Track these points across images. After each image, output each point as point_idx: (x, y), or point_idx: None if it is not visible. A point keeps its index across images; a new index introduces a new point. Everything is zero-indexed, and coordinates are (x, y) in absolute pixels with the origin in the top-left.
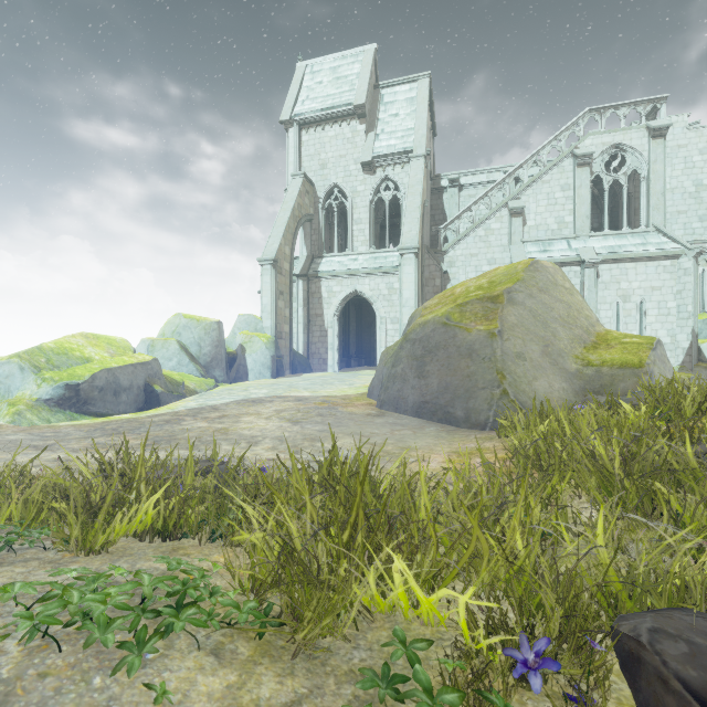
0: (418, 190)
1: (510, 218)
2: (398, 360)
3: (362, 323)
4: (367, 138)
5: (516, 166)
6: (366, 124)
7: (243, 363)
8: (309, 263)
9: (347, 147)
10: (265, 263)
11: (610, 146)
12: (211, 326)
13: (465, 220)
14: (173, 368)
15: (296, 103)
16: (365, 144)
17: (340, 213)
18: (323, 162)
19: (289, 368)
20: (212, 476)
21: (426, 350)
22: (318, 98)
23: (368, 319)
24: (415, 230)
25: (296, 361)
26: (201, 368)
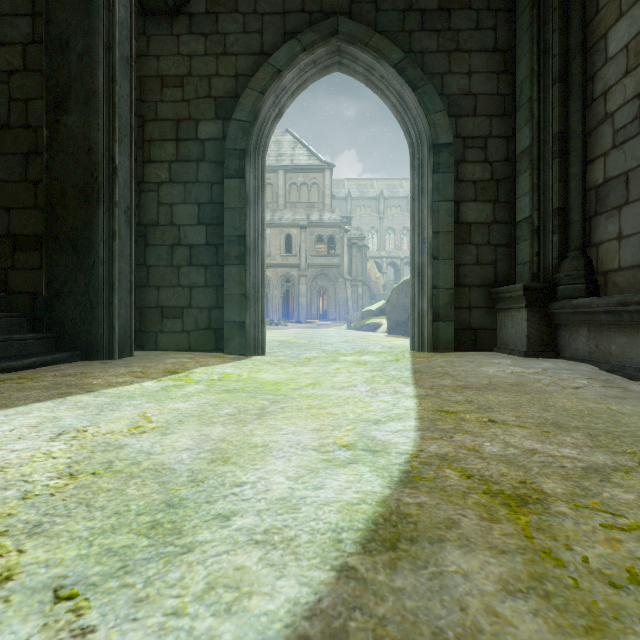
0: None
1: None
2: None
3: None
4: None
5: None
6: None
7: None
8: None
9: None
10: None
11: None
12: None
13: None
14: None
15: None
16: None
17: None
18: None
19: None
20: (268, 321)
21: None
22: None
23: None
24: None
25: None
26: None
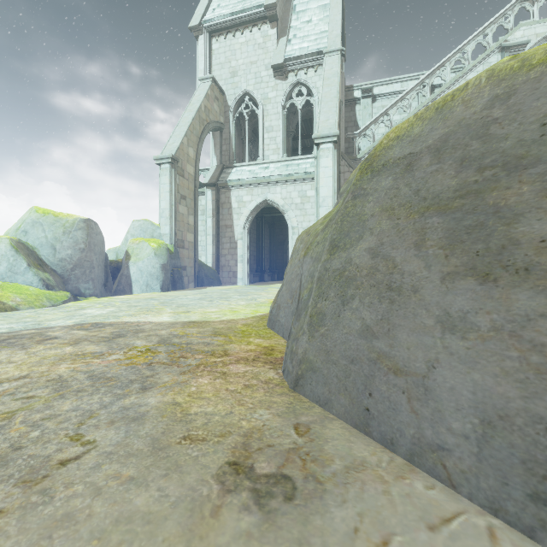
0: (334, 81)
1: None
2: (350, 228)
3: (276, 240)
4: (278, 43)
5: (438, 64)
6: (277, 28)
7: (126, 273)
8: (219, 172)
9: (258, 53)
10: (163, 161)
11: (544, 37)
12: (74, 223)
13: (378, 131)
14: (2, 276)
15: (207, 12)
16: (276, 48)
17: (254, 133)
18: (233, 70)
19: (194, 280)
20: None
21: (489, 165)
22: (229, 5)
23: (281, 237)
24: (333, 118)
25: (202, 274)
26: (53, 277)
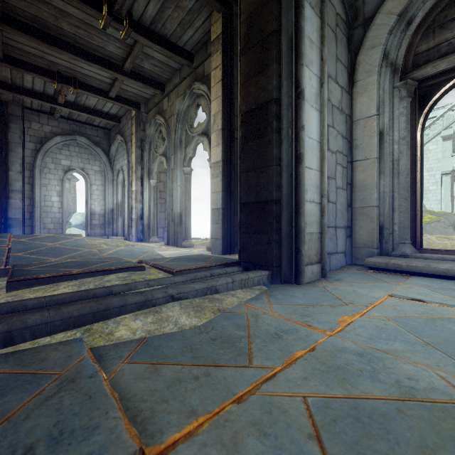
0: None
1: (442, 141)
2: None
3: None
4: None
5: (447, 108)
6: None
7: None
8: None
9: None
10: None
11: None
12: None
13: None
14: None
15: None
16: None
17: None
18: None
19: None
20: None
21: None
22: None
23: None
24: None
25: None
26: None
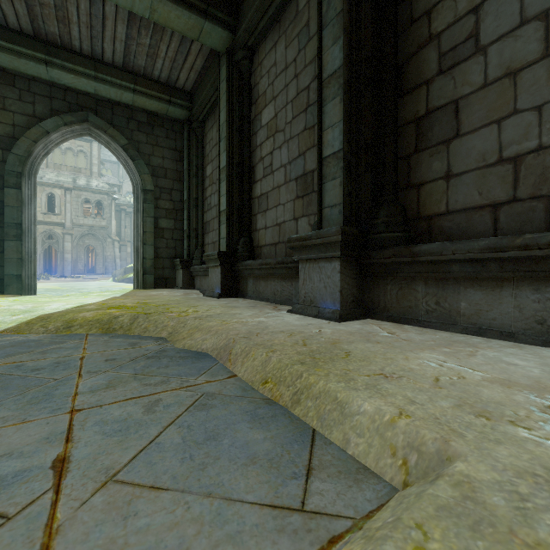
0: None
1: None
2: None
3: None
4: None
5: None
6: None
7: None
8: None
9: None
10: None
11: None
12: None
13: None
14: None
15: None
16: None
17: None
18: None
19: None
20: None
21: None
22: None
23: None
24: None
25: None
26: None
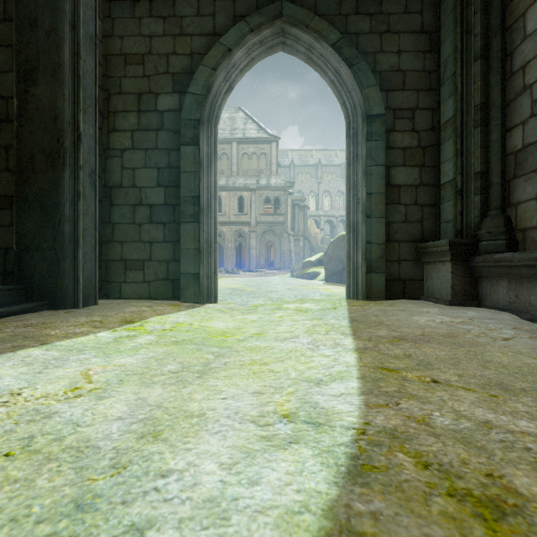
0: None
1: None
2: None
3: None
4: None
5: None
6: None
7: None
8: None
9: None
10: None
11: None
12: None
13: None
14: None
15: None
16: None
17: None
18: None
19: None
20: (224, 270)
21: None
22: None
23: None
24: None
25: None
26: None
